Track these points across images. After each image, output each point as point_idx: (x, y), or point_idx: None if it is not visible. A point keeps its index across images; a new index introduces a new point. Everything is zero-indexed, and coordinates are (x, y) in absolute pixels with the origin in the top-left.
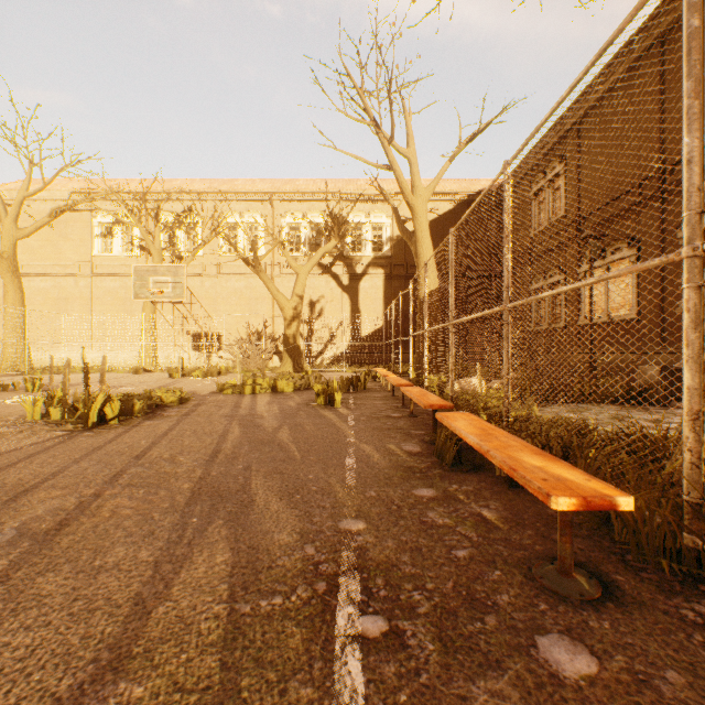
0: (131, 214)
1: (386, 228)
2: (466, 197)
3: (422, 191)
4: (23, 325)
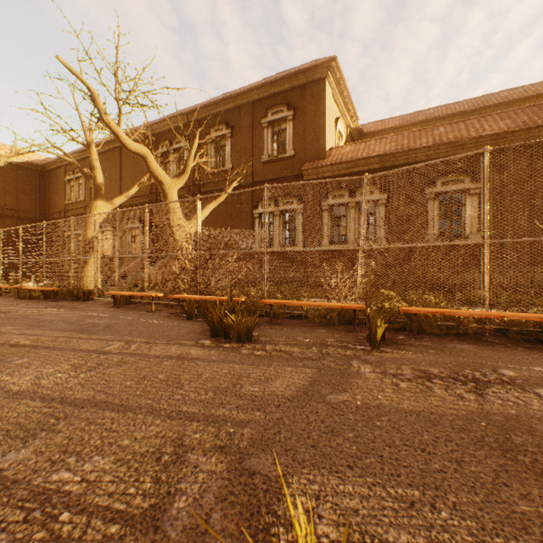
0: None
1: None
2: (16, 162)
3: None
4: None
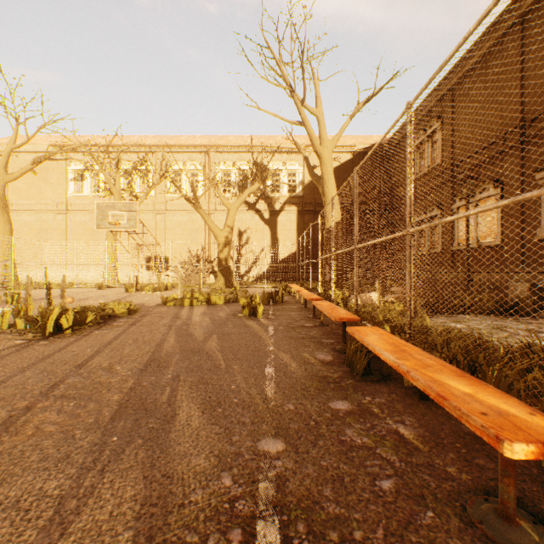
0: (97, 162)
1: (298, 174)
2: (362, 149)
3: (328, 142)
4: (11, 250)
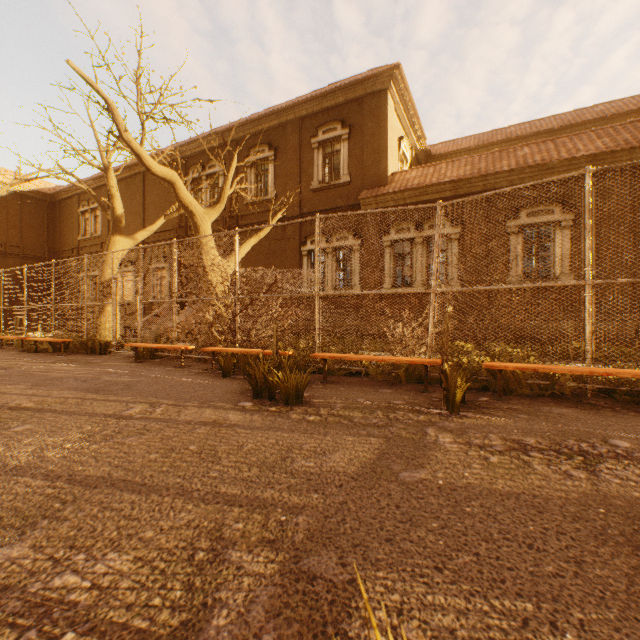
0: None
1: None
2: (21, 191)
3: None
4: None
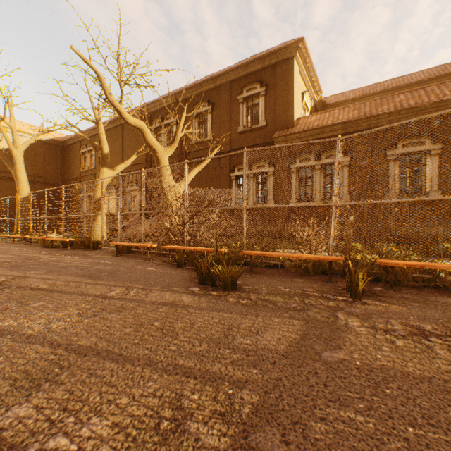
0: None
1: None
2: (44, 139)
3: (20, 145)
4: None
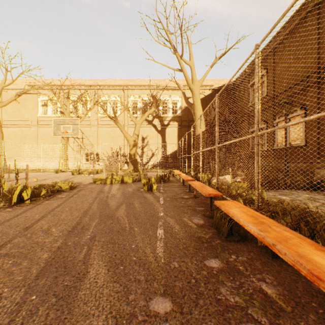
0: (55, 95)
1: (178, 102)
2: (217, 88)
3: (197, 82)
4: (3, 149)
